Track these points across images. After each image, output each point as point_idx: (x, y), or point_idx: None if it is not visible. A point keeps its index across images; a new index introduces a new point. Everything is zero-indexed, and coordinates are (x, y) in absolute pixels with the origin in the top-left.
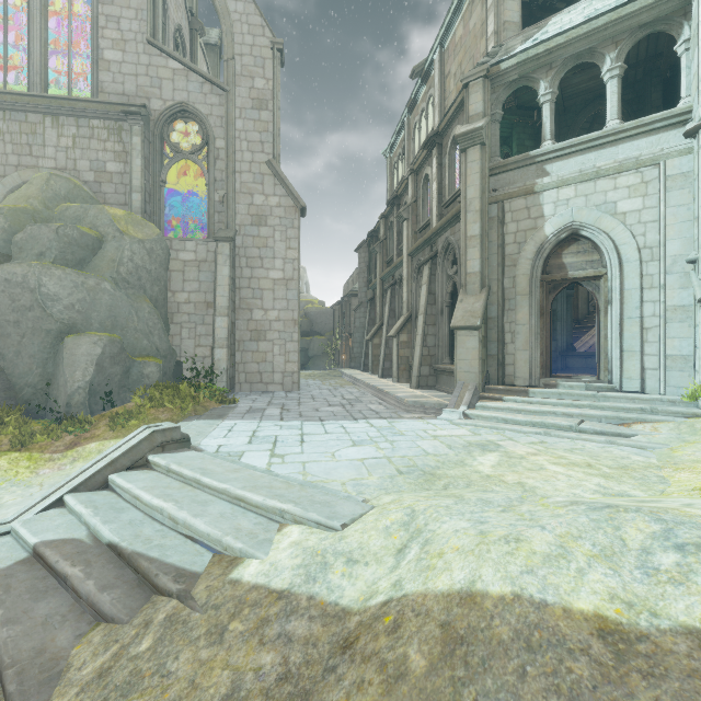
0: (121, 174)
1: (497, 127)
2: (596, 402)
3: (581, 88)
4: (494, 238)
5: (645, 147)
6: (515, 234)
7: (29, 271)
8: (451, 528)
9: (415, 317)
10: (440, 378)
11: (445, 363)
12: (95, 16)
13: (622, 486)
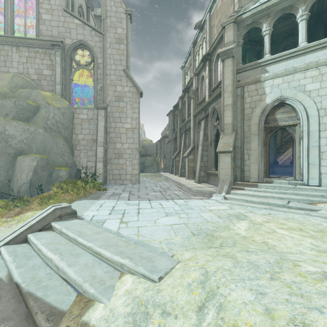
0: (50, 76)
1: (240, 48)
2: (295, 191)
3: (281, 30)
4: (239, 105)
5: (321, 56)
6: (250, 103)
7: None
8: (240, 298)
9: (197, 147)
10: (210, 177)
11: (212, 170)
12: None
13: (326, 245)
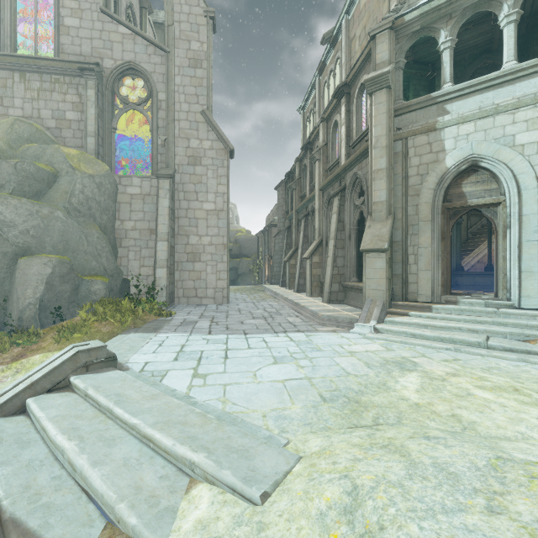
0: (78, 122)
1: (401, 74)
2: (498, 319)
3: (470, 43)
4: (399, 171)
5: None
6: (418, 167)
7: None
8: None
9: (326, 241)
10: (349, 294)
11: (352, 281)
12: None
13: None
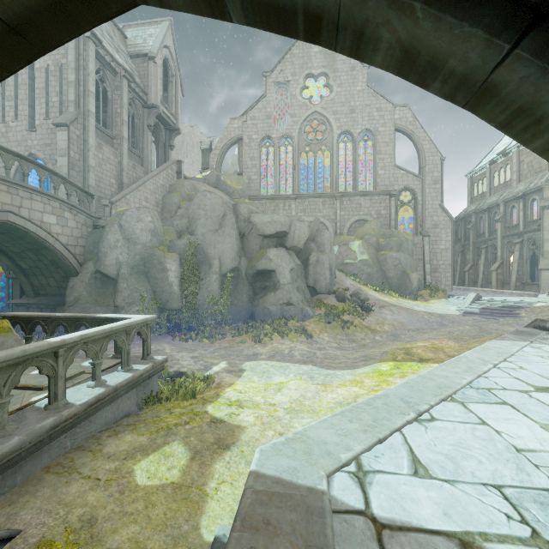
0: (385, 214)
1: None
2: None
3: None
4: None
5: None
6: None
7: (397, 254)
8: None
9: (506, 262)
10: (526, 287)
11: (528, 281)
12: (376, 160)
13: None
